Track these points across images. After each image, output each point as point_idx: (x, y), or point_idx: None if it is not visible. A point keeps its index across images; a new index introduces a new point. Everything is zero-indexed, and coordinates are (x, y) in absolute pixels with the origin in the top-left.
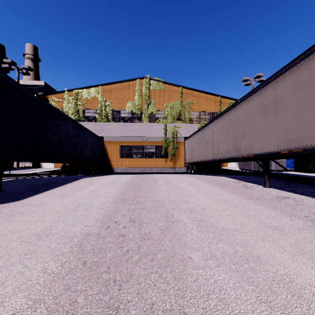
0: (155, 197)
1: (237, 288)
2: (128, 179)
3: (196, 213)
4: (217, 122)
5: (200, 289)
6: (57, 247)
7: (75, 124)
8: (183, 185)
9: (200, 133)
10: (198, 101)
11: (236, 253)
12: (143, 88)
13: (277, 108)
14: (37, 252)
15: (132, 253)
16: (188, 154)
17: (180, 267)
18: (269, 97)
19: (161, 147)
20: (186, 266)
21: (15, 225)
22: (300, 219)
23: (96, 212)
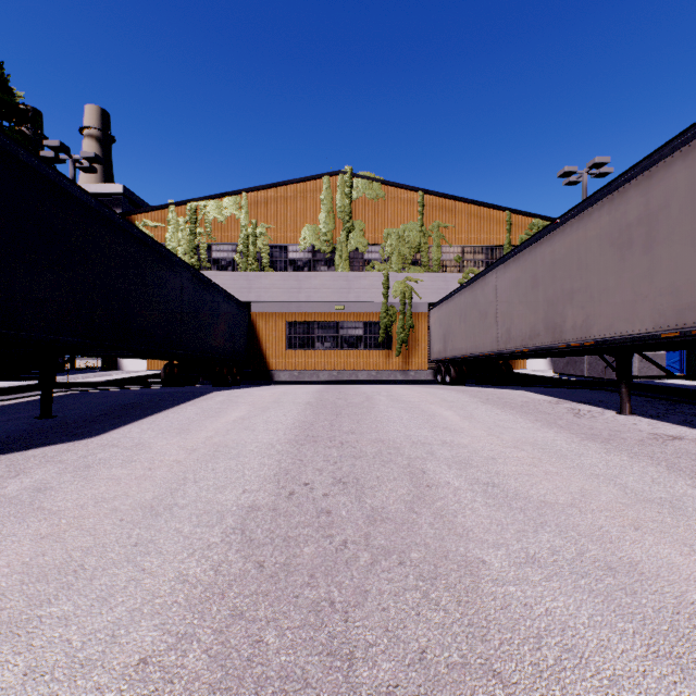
0: (377, 434)
1: (600, 626)
2: (311, 395)
3: (475, 468)
4: (507, 269)
5: (518, 626)
6: (196, 533)
7: (194, 277)
8: (435, 409)
9: (466, 293)
10: (459, 222)
11: (583, 553)
12: (338, 195)
13: (652, 234)
14: (157, 541)
15: (355, 549)
16: (437, 341)
17: (465, 579)
18: (633, 210)
19: (377, 325)
20: (478, 578)
21: (99, 487)
22: None
23: (258, 463)
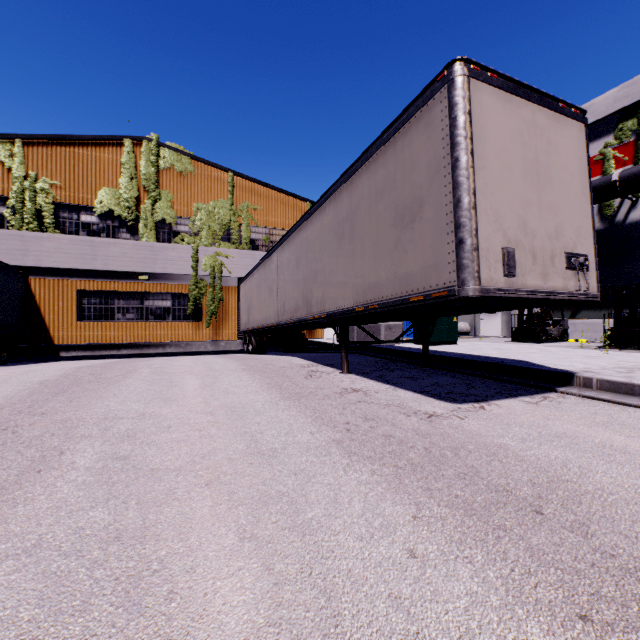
0: (75, 412)
1: None
2: (61, 372)
3: (132, 441)
4: (283, 250)
5: None
6: None
7: None
8: (186, 379)
9: (261, 270)
10: (267, 206)
11: (109, 526)
12: (143, 162)
13: (353, 229)
14: None
15: None
16: (244, 313)
17: None
18: (345, 208)
19: (187, 297)
20: None
21: None
22: (332, 429)
23: None
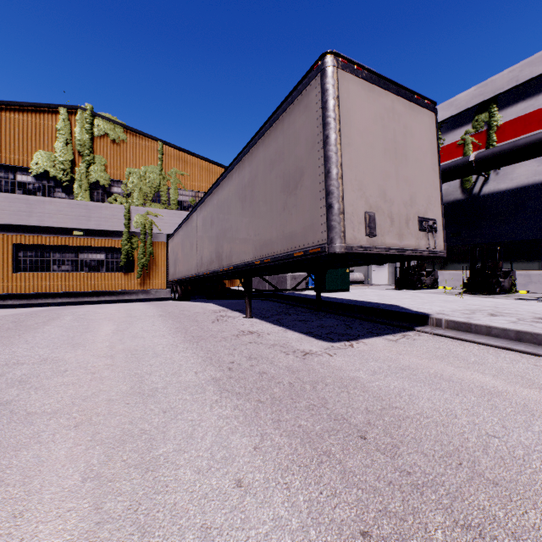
0: None
1: None
2: None
3: (22, 386)
4: (201, 211)
5: None
6: None
7: None
8: (103, 325)
9: (184, 227)
10: (194, 172)
11: None
12: (77, 129)
13: (253, 194)
14: None
15: None
16: (172, 265)
17: None
18: (247, 176)
19: (120, 251)
20: None
21: None
22: (216, 368)
23: None
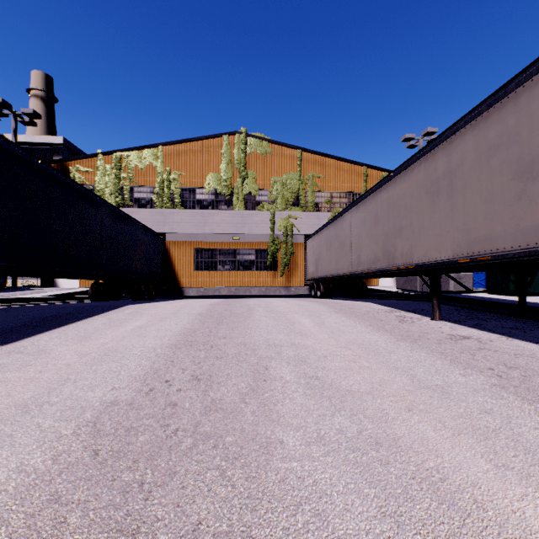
0: (244, 338)
1: (351, 492)
2: (205, 308)
3: (308, 364)
4: (358, 210)
5: (286, 496)
6: (54, 427)
7: (113, 212)
8: (297, 317)
9: (331, 228)
10: (329, 173)
11: (361, 432)
12: (235, 150)
13: (452, 186)
14: (15, 435)
15: (182, 435)
16: (311, 264)
17: (261, 457)
18: (440, 167)
19: (266, 252)
20: (272, 456)
21: None
22: (480, 373)
23: (135, 364)
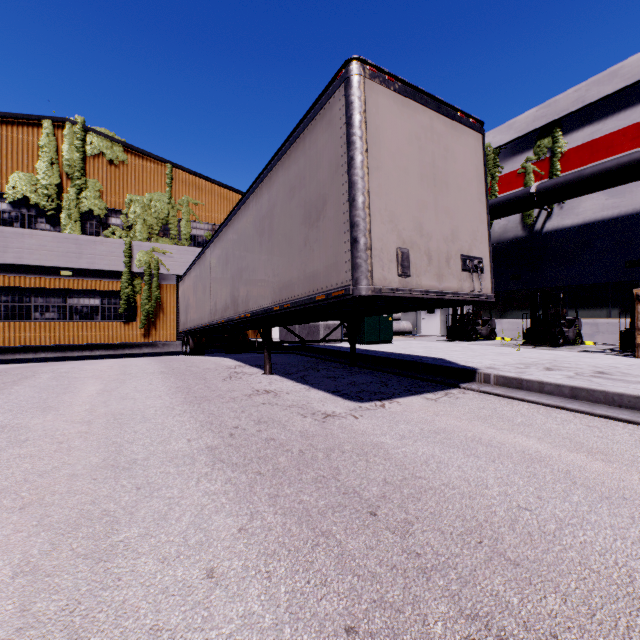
0: None
1: None
2: None
3: None
4: (215, 247)
5: None
6: None
7: None
8: (87, 384)
9: (197, 267)
10: (210, 201)
11: None
12: (65, 146)
13: (272, 226)
14: None
15: None
16: (183, 313)
17: None
18: (265, 205)
19: (119, 295)
20: None
21: None
22: (215, 434)
23: None
